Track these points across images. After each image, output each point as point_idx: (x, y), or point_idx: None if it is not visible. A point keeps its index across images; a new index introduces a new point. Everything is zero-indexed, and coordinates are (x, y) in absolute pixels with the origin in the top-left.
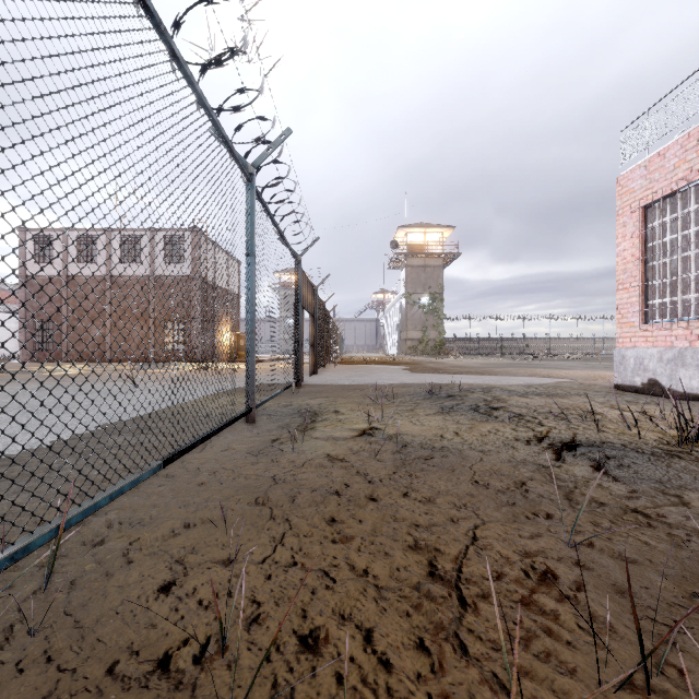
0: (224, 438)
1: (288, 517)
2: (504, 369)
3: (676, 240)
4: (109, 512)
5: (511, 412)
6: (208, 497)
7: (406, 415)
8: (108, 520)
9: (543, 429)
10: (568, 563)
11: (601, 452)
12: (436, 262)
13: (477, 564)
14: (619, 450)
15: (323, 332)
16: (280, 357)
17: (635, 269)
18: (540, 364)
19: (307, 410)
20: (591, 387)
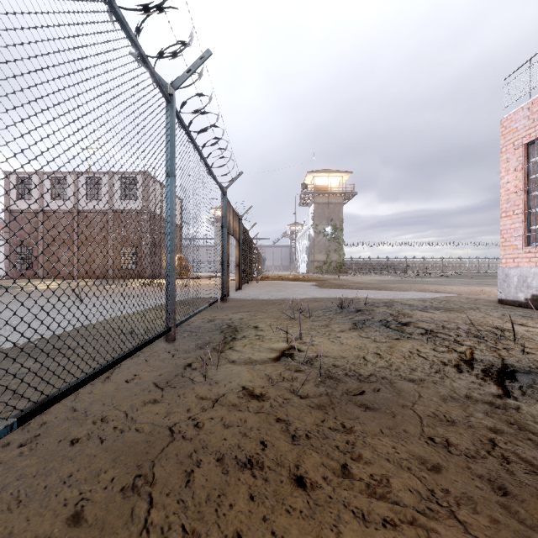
0: (136, 362)
1: (169, 533)
2: (396, 285)
3: None
4: None
5: (421, 328)
6: (69, 474)
7: (323, 332)
8: None
9: (464, 350)
10: None
11: None
12: (337, 200)
13: None
14: None
15: (247, 255)
16: (214, 275)
17: (518, 198)
18: (423, 280)
19: (228, 325)
20: (477, 301)
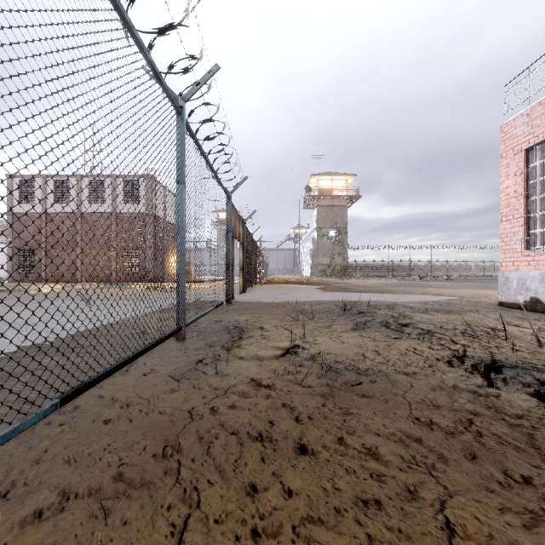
0: (151, 358)
1: (198, 483)
2: (399, 288)
3: None
4: None
5: (420, 328)
6: (108, 444)
7: (325, 332)
8: None
9: (458, 348)
10: None
11: (530, 376)
12: (341, 203)
13: None
14: None
15: (251, 258)
16: (217, 278)
17: (517, 203)
18: (427, 284)
19: (235, 326)
20: (478, 304)
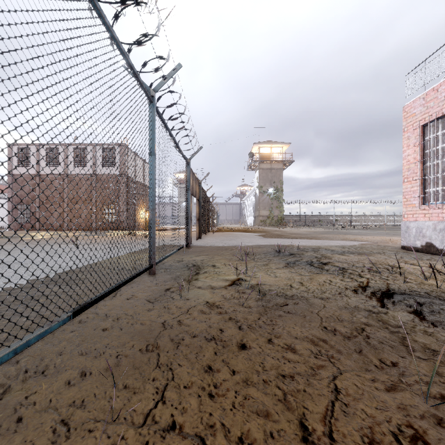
0: (131, 287)
1: (172, 366)
2: (324, 235)
3: (443, 149)
4: (20, 360)
5: (337, 266)
6: (107, 343)
7: (263, 269)
8: (17, 369)
9: (363, 280)
10: (430, 423)
11: (413, 300)
12: (278, 166)
13: (346, 425)
14: (426, 298)
15: (205, 211)
16: (177, 227)
17: (416, 168)
18: (347, 232)
19: (193, 264)
20: (385, 247)
